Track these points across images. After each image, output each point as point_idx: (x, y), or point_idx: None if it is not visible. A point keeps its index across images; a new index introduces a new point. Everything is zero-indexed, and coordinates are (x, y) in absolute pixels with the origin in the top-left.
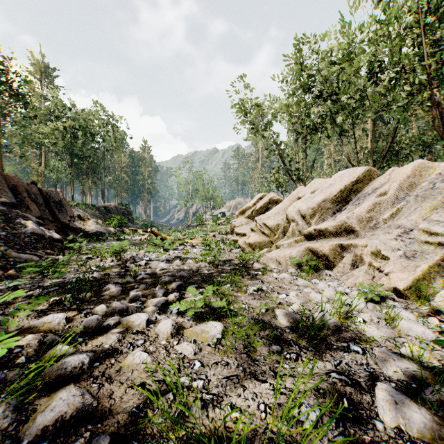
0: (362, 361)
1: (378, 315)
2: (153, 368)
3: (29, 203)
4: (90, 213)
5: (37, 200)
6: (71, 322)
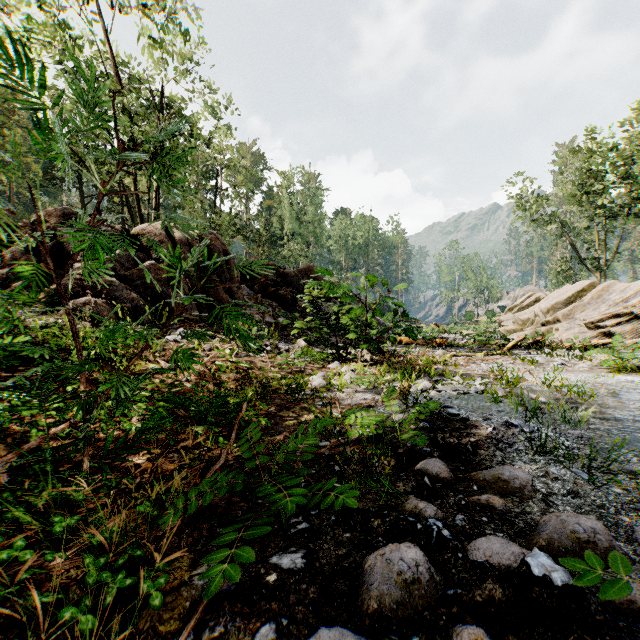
0: None
1: None
2: None
3: None
4: None
5: None
6: None
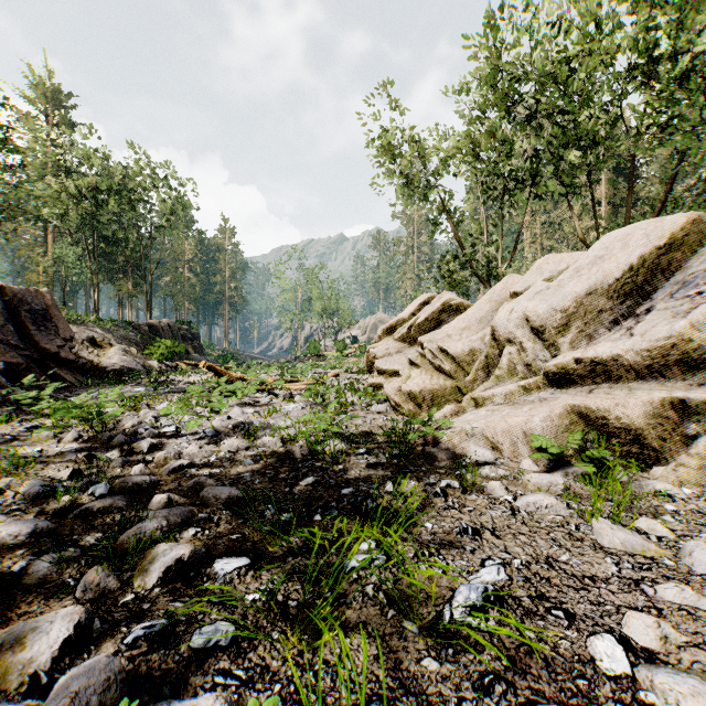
0: None
1: None
2: None
3: None
4: (118, 335)
5: None
6: None
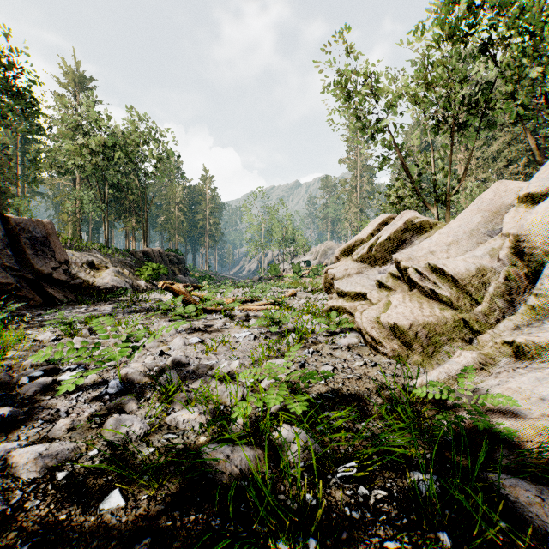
0: None
1: None
2: None
3: None
4: (116, 259)
5: None
6: None
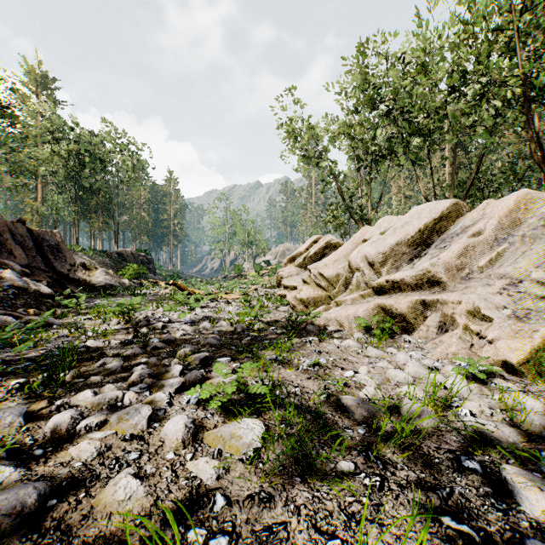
0: (486, 489)
1: (489, 403)
2: (146, 508)
3: (13, 247)
4: (99, 261)
5: (26, 244)
6: (33, 421)
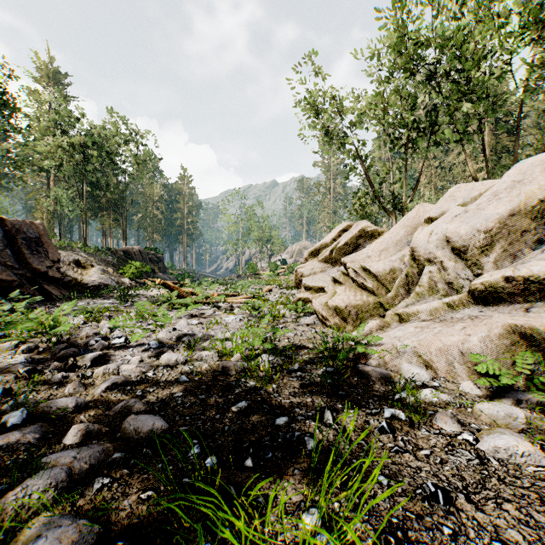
0: None
1: None
2: None
3: None
4: (99, 258)
5: None
6: None
